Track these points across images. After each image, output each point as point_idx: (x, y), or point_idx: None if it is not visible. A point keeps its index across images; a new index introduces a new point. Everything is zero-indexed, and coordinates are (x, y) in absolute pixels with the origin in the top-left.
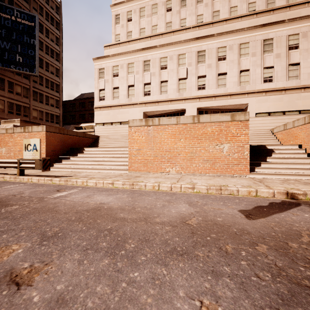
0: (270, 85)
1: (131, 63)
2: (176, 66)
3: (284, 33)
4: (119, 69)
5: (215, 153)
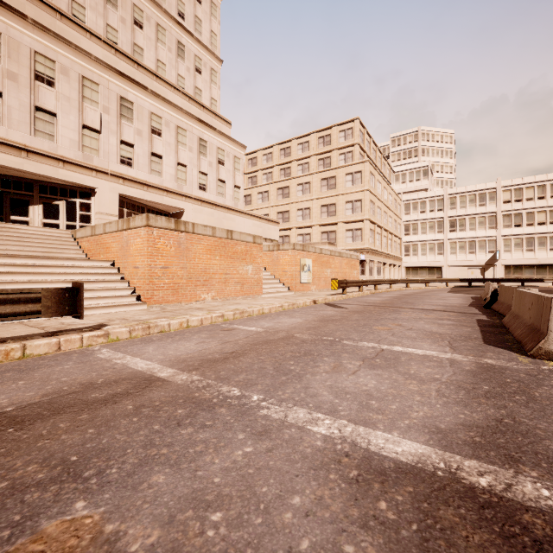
0: (205, 195)
1: None
2: (76, 94)
3: (215, 142)
4: None
5: (243, 275)
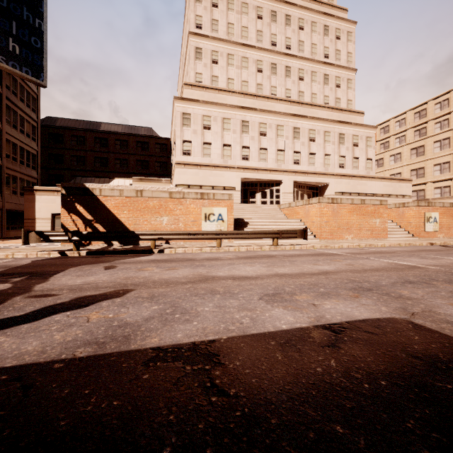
0: (343, 171)
1: (227, 119)
2: (274, 135)
3: (351, 132)
4: (211, 121)
5: (372, 225)
